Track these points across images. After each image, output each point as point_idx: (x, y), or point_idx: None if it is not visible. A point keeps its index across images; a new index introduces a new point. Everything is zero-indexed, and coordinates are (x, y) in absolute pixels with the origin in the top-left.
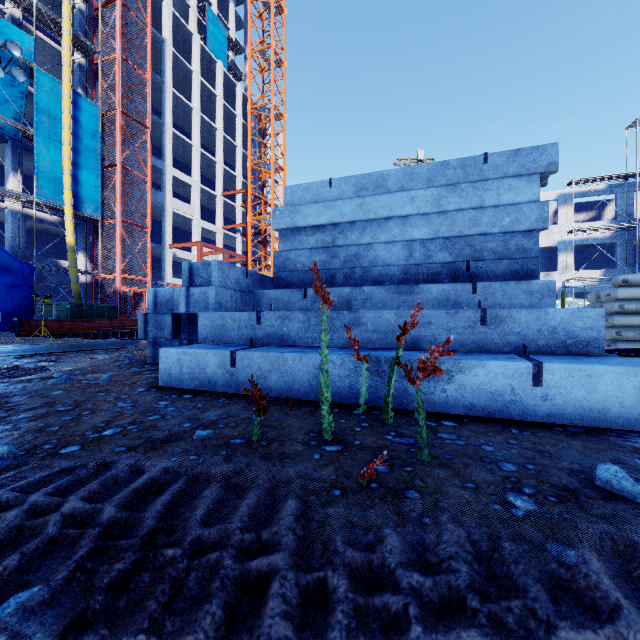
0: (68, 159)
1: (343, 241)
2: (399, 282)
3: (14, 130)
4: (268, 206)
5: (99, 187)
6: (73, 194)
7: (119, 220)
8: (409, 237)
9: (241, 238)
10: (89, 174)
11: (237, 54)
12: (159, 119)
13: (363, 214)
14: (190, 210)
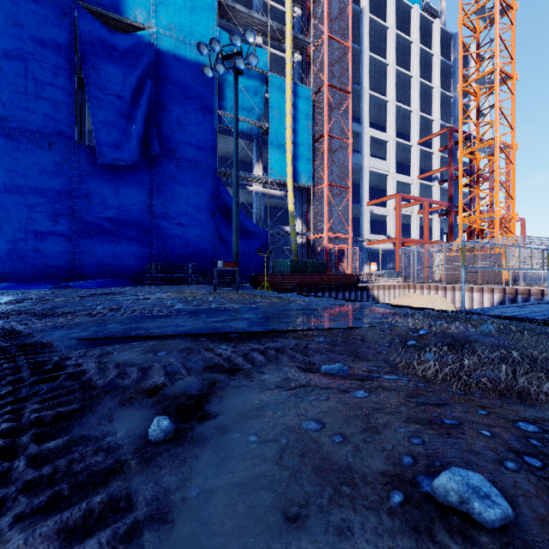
0: (289, 140)
1: None
2: None
3: (257, 129)
4: None
5: (311, 159)
6: (293, 169)
7: (326, 184)
8: None
9: (438, 186)
10: (304, 150)
11: None
12: (357, 86)
13: None
14: (385, 166)
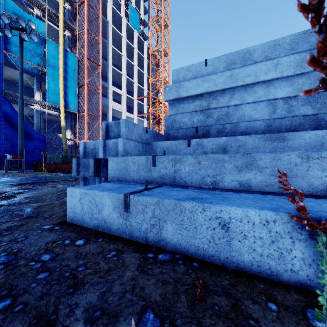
0: (62, 83)
1: (216, 104)
2: (263, 133)
3: (37, 70)
4: (160, 104)
5: (77, 97)
6: (64, 100)
7: (86, 113)
8: (272, 97)
9: (146, 121)
10: (72, 90)
11: (144, 26)
12: (106, 62)
13: (232, 82)
14: (121, 107)
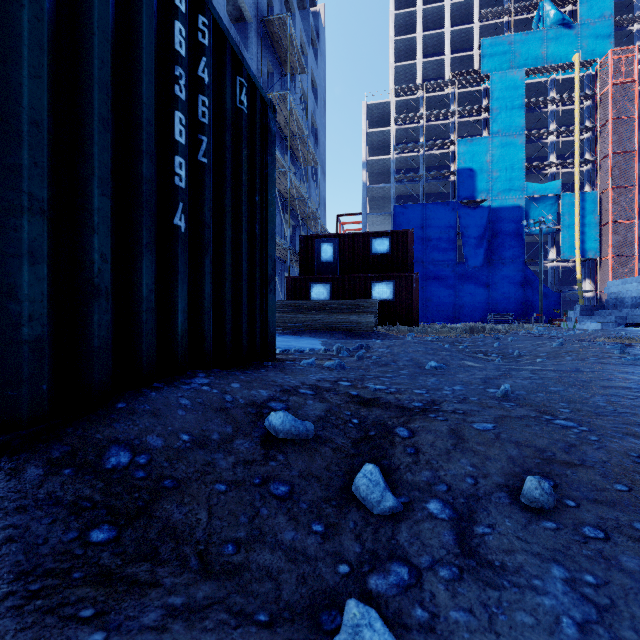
0: (577, 233)
1: (619, 297)
2: (630, 308)
3: (551, 229)
4: None
5: (597, 240)
6: (580, 250)
7: (610, 257)
8: (632, 296)
9: None
10: (590, 235)
11: None
12: None
13: (622, 290)
14: None
